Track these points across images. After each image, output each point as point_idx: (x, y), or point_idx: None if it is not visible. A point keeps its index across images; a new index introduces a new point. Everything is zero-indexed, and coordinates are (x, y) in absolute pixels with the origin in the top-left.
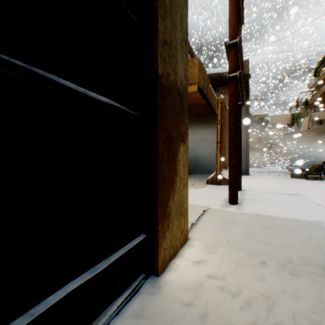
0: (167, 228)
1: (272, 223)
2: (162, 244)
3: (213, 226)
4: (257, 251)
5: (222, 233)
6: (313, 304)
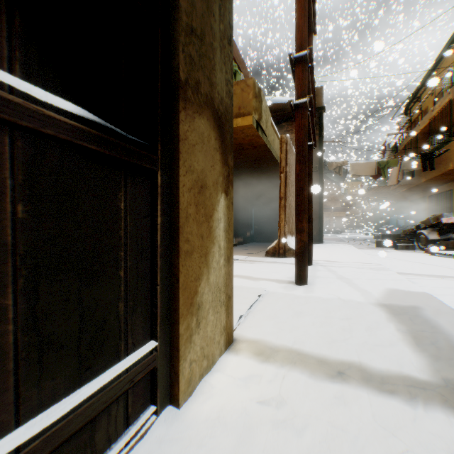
0: (196, 327)
1: (354, 311)
2: (186, 355)
3: (271, 318)
4: (333, 355)
5: (283, 330)
6: (415, 439)
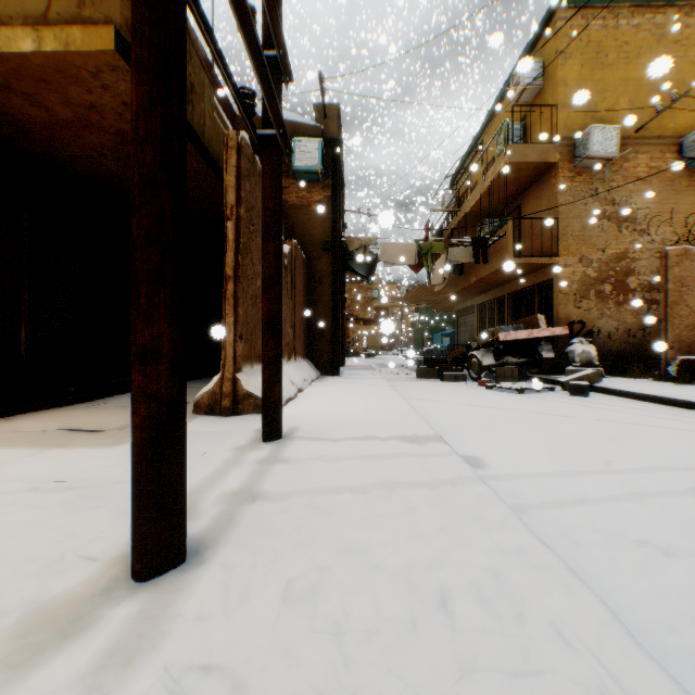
0: None
1: None
2: None
3: None
4: None
5: None
6: None
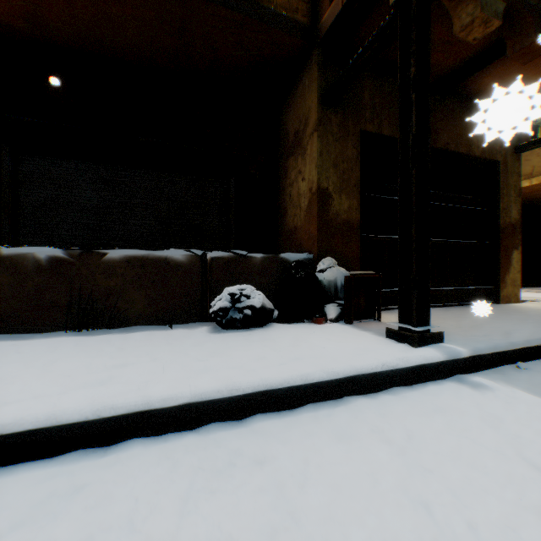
0: (503, 287)
1: None
2: (500, 292)
3: None
4: None
5: None
6: None
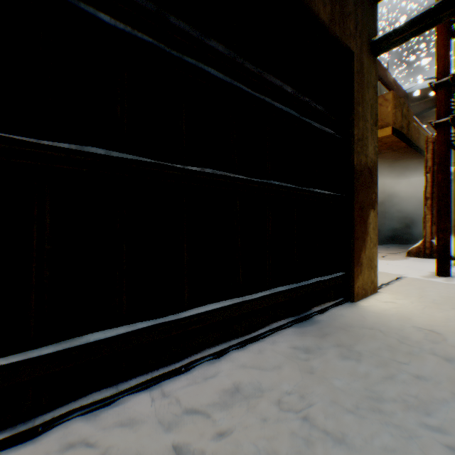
0: (359, 273)
1: None
2: (356, 282)
3: (406, 288)
4: (451, 305)
5: (415, 293)
6: None
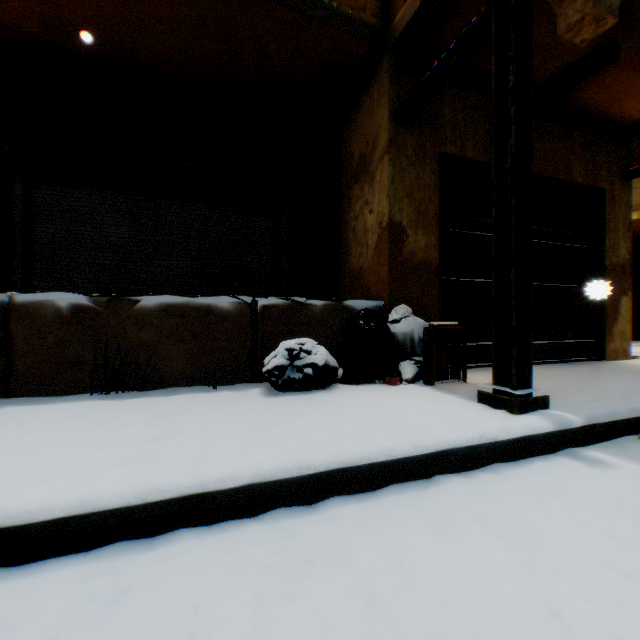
0: (609, 341)
1: None
2: (606, 347)
3: None
4: None
5: None
6: None
